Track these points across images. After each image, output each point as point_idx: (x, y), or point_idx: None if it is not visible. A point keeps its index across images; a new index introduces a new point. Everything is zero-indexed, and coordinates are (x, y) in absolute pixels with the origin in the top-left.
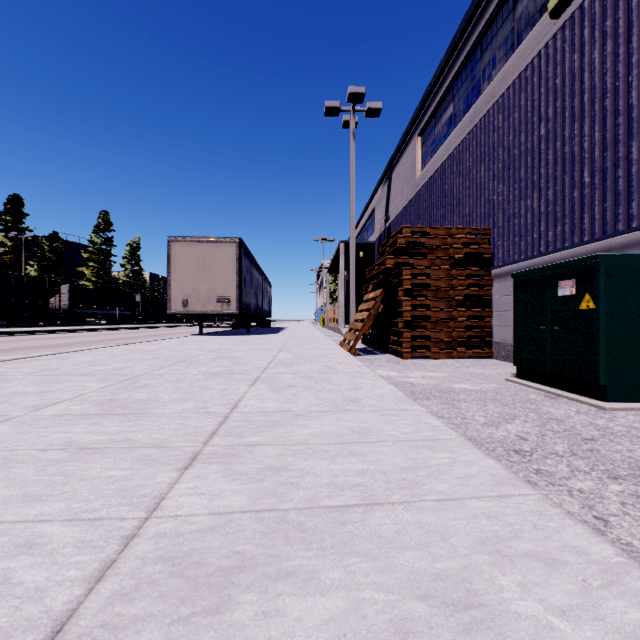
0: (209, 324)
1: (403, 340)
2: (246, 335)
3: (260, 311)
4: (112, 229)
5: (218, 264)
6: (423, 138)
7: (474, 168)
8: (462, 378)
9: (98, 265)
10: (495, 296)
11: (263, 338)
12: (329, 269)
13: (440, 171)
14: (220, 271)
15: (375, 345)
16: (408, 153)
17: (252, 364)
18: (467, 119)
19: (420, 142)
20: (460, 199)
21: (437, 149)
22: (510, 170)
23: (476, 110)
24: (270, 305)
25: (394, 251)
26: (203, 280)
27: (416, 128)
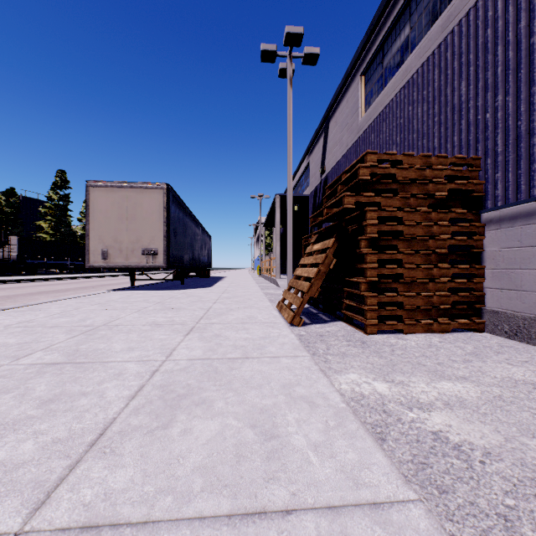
0: (158, 273)
1: (367, 308)
2: (175, 290)
3: (197, 262)
4: (69, 187)
5: (143, 212)
6: (367, 77)
7: (448, 86)
8: (527, 409)
9: (55, 219)
10: (489, 248)
11: (190, 295)
12: (265, 223)
13: (392, 104)
14: (145, 220)
15: (318, 304)
16: (348, 97)
17: (83, 407)
18: (436, 29)
19: (363, 82)
20: (424, 130)
21: (386, 83)
22: (522, 69)
23: (452, 11)
24: (209, 256)
25: (351, 188)
26: (126, 230)
27: (359, 67)
